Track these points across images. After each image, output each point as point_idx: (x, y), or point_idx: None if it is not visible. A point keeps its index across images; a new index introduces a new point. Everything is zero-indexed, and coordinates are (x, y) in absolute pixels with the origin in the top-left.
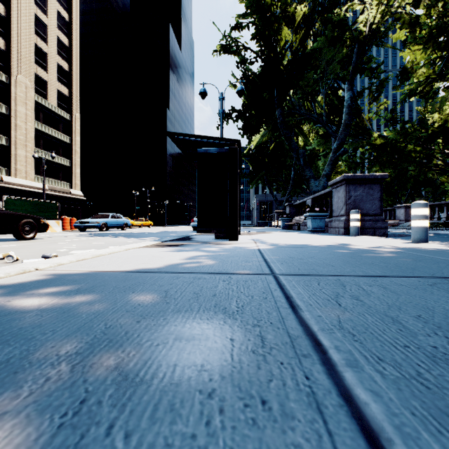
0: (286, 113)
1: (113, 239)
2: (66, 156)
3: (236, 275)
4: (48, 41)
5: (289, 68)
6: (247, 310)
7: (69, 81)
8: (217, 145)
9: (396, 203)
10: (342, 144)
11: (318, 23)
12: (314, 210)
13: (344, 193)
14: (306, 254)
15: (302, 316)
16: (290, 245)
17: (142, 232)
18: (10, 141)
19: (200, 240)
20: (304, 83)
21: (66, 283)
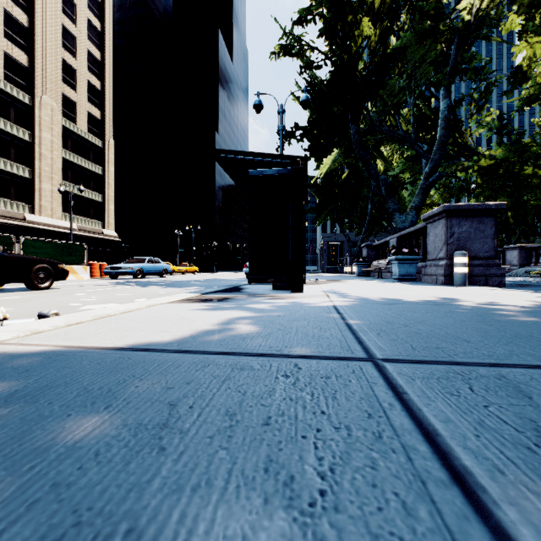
0: (363, 130)
1: (145, 289)
2: (98, 190)
3: (307, 360)
4: (77, 55)
5: (367, 72)
6: (346, 491)
7: (102, 102)
8: (275, 166)
9: (504, 244)
10: (436, 168)
11: (405, 14)
12: (402, 251)
13: (444, 229)
14: (410, 316)
15: (507, 531)
16: (378, 300)
17: (184, 280)
18: (34, 173)
19: (253, 291)
20: (386, 92)
21: (6, 377)
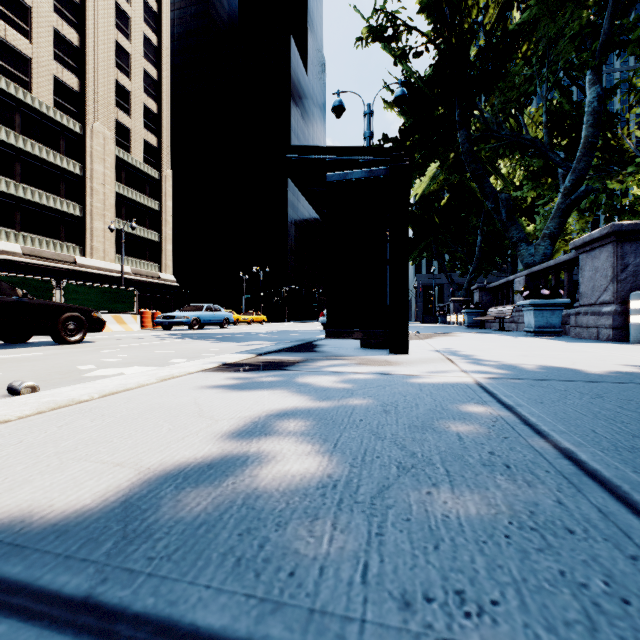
0: (474, 137)
1: (194, 344)
2: (155, 228)
3: None
4: (131, 75)
5: (481, 59)
6: None
7: (158, 127)
8: (364, 168)
9: None
10: (580, 180)
11: None
12: (540, 294)
13: (612, 259)
14: None
15: None
16: (545, 370)
17: (247, 332)
18: (85, 210)
19: (333, 351)
20: (508, 84)
21: None
